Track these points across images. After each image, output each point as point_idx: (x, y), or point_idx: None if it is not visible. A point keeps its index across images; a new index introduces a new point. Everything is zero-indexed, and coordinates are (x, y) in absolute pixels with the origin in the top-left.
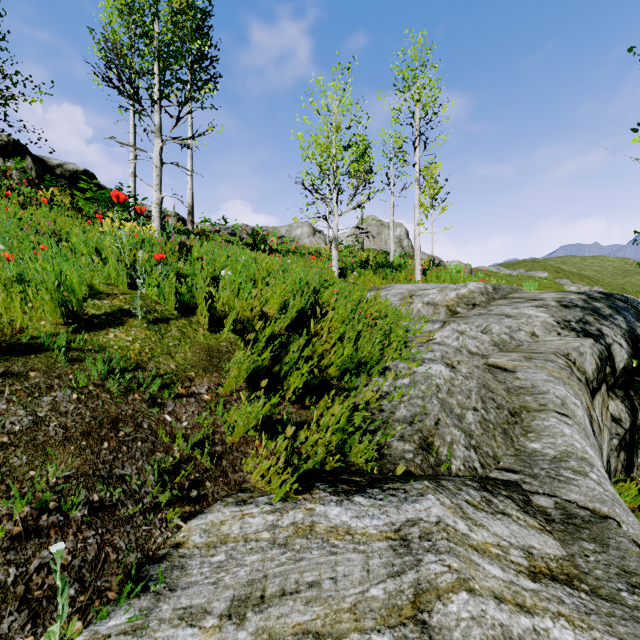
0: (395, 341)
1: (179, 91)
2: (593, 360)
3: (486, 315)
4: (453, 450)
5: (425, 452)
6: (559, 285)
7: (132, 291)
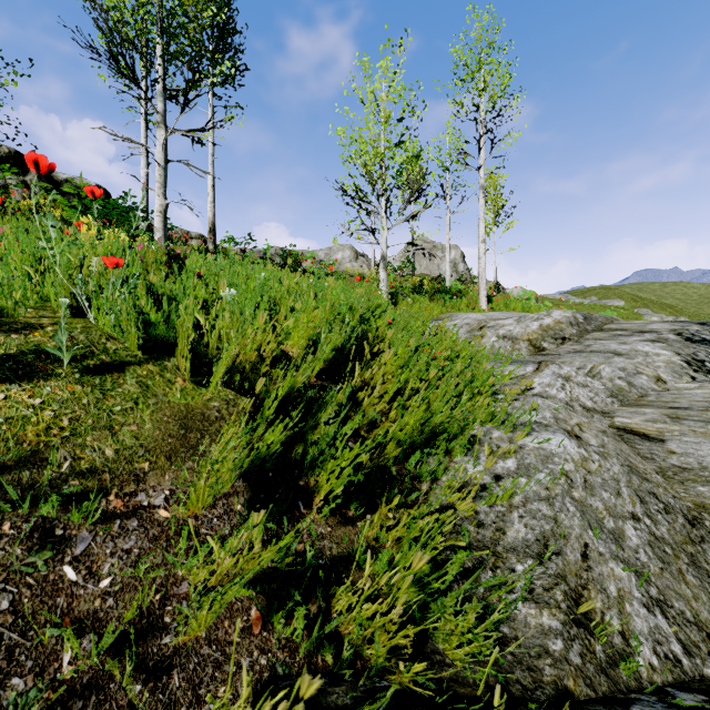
0: (480, 393)
1: (185, 65)
2: None
3: (585, 352)
4: (628, 617)
5: (583, 631)
6: (638, 315)
7: (75, 319)
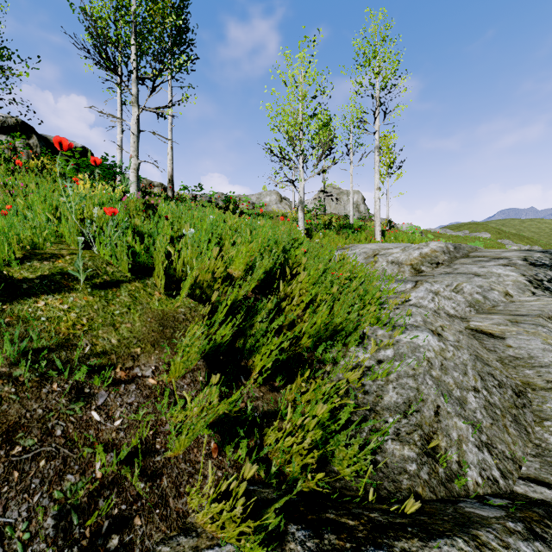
0: (370, 304)
1: (153, 60)
2: None
3: (453, 274)
4: (463, 453)
5: (431, 459)
6: (501, 245)
7: (84, 250)
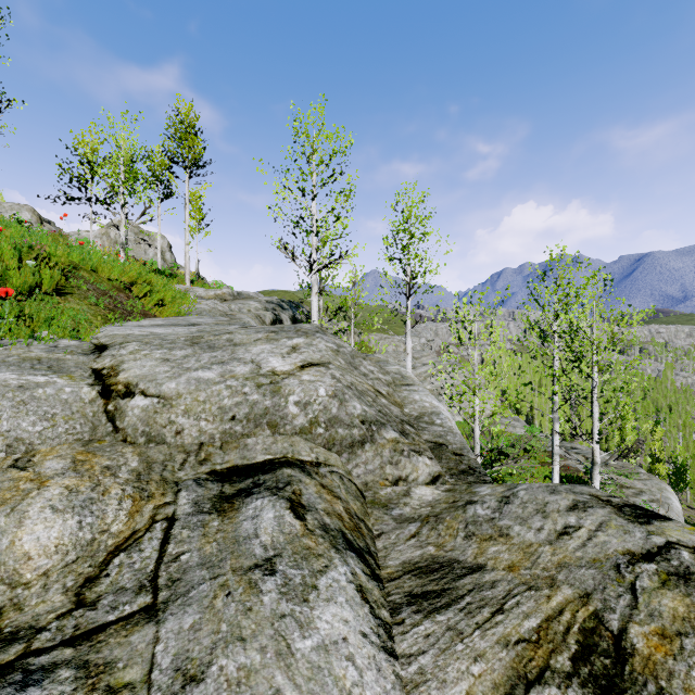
0: (187, 299)
1: None
2: (270, 319)
3: (231, 303)
4: None
5: None
6: None
7: None
